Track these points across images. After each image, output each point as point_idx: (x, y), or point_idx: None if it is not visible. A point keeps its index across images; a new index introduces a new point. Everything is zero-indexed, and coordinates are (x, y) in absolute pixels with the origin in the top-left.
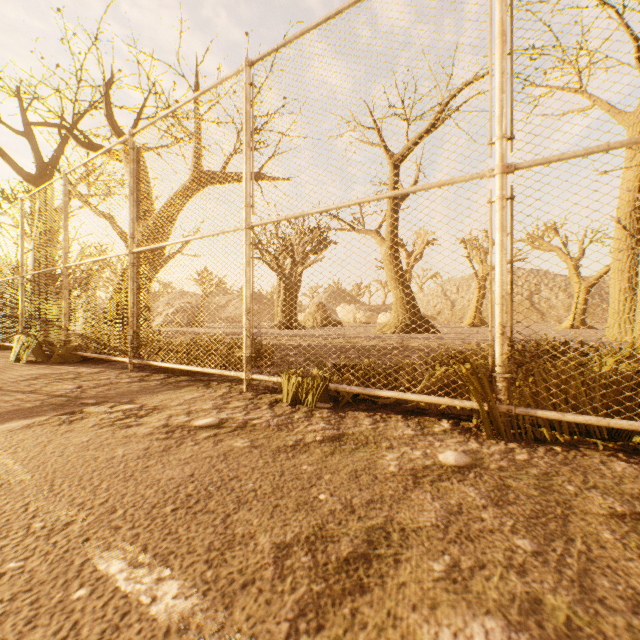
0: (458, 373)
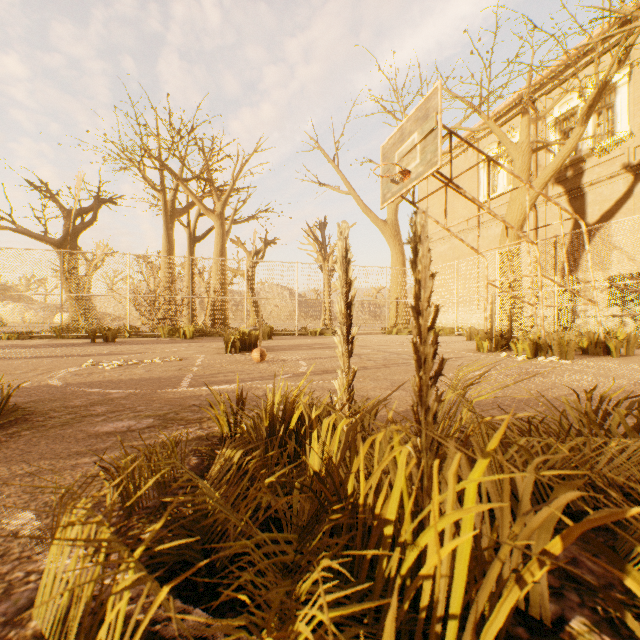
0: (53, 329)
